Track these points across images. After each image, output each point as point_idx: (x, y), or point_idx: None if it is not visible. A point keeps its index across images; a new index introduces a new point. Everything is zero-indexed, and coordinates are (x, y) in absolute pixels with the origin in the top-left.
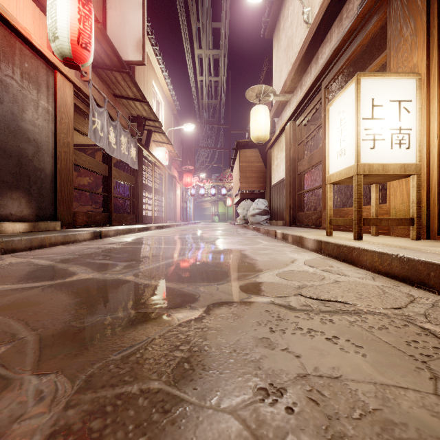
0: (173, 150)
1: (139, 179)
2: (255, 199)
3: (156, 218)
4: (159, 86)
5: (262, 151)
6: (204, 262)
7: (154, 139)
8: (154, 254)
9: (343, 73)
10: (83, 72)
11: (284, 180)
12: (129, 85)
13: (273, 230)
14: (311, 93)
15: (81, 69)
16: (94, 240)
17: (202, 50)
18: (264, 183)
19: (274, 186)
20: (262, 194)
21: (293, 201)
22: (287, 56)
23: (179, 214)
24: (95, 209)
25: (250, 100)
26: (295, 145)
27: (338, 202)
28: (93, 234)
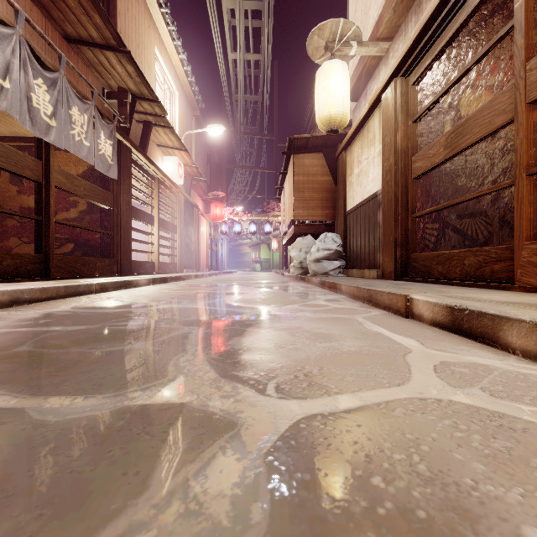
0: (191, 163)
1: (123, 199)
2: (317, 235)
3: (162, 266)
4: (168, 64)
5: (329, 157)
6: None
7: (159, 143)
8: None
9: None
10: None
11: (379, 195)
12: (84, 6)
13: (394, 294)
14: None
15: None
16: None
17: (234, 1)
18: (332, 208)
19: (353, 211)
20: (330, 226)
21: (402, 232)
22: None
23: (204, 260)
24: None
25: (314, 57)
26: (405, 123)
27: (483, 234)
28: None
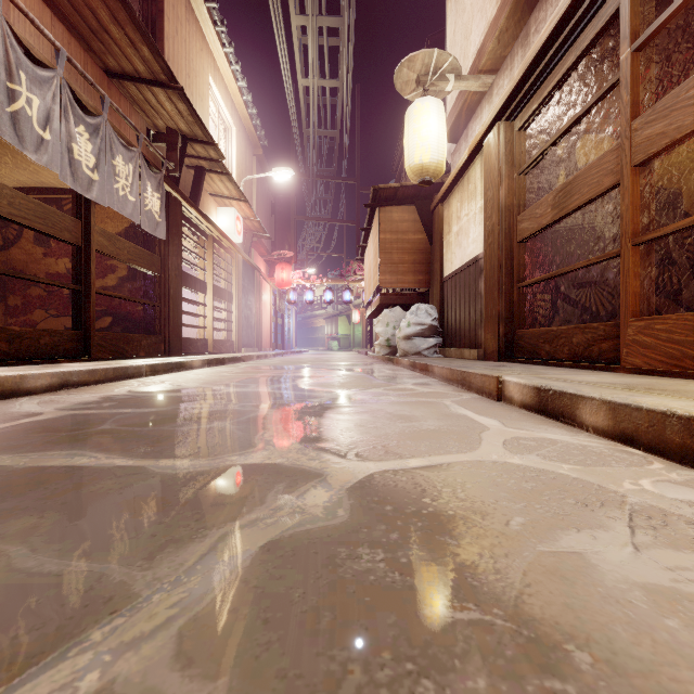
0: (252, 216)
1: (171, 263)
2: (409, 306)
3: (216, 344)
4: (224, 93)
5: (423, 210)
6: None
7: (213, 192)
8: None
9: None
10: None
11: (481, 260)
12: (131, 38)
13: (487, 375)
14: (574, 16)
15: None
16: None
17: (305, 17)
18: (427, 273)
19: (452, 277)
20: (424, 295)
21: (506, 304)
22: None
23: (267, 336)
24: None
25: (404, 92)
26: (510, 176)
27: (604, 307)
28: None
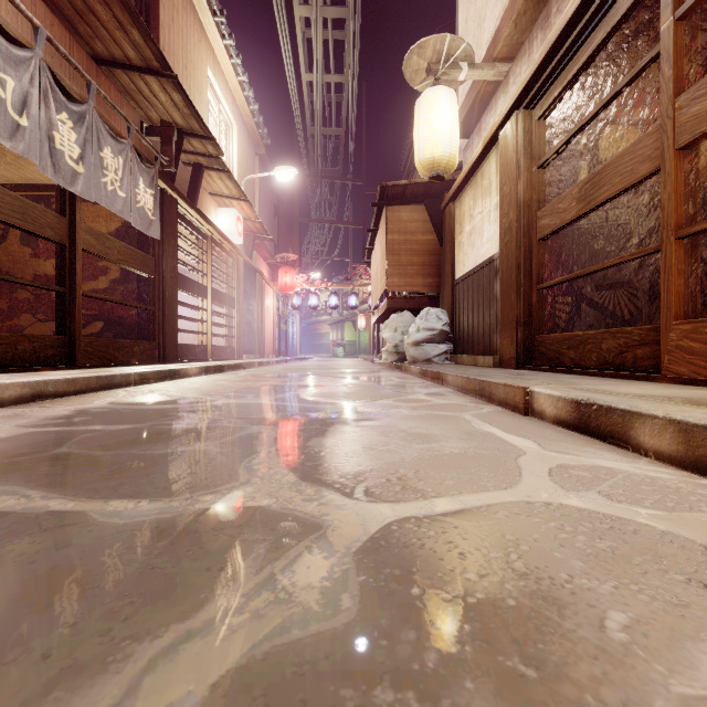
0: (254, 217)
1: (167, 264)
2: (418, 311)
3: (216, 351)
4: (224, 88)
5: (433, 209)
6: None
7: (212, 191)
8: None
9: None
10: None
11: (496, 260)
12: (120, 20)
13: (511, 386)
14: None
15: None
16: None
17: (309, 7)
18: (437, 276)
19: (464, 280)
20: (434, 299)
21: (524, 307)
22: None
23: (270, 342)
24: None
25: (413, 83)
26: (529, 168)
27: (629, 310)
28: None
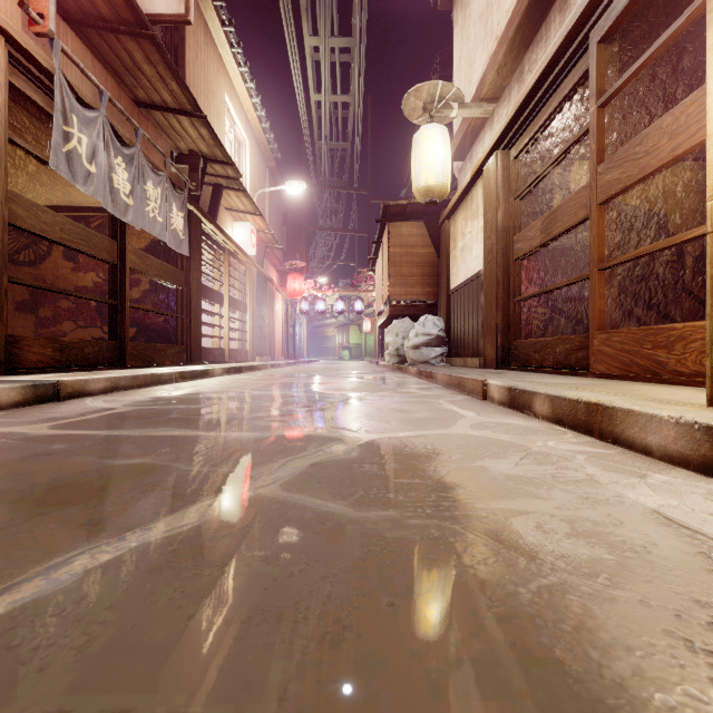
0: (266, 229)
1: (193, 277)
2: (418, 317)
3: (232, 354)
4: (239, 110)
5: (431, 225)
6: (245, 608)
7: (229, 206)
8: (81, 490)
9: (645, 2)
10: (32, 11)
11: (482, 275)
12: (162, 75)
13: (475, 380)
14: (555, 69)
15: (29, 6)
16: (29, 407)
17: (318, 38)
18: (435, 286)
19: (457, 290)
20: (432, 307)
21: (503, 317)
22: (487, 27)
23: (279, 345)
24: (107, 334)
25: (411, 118)
26: (507, 200)
27: None
28: (33, 391)
